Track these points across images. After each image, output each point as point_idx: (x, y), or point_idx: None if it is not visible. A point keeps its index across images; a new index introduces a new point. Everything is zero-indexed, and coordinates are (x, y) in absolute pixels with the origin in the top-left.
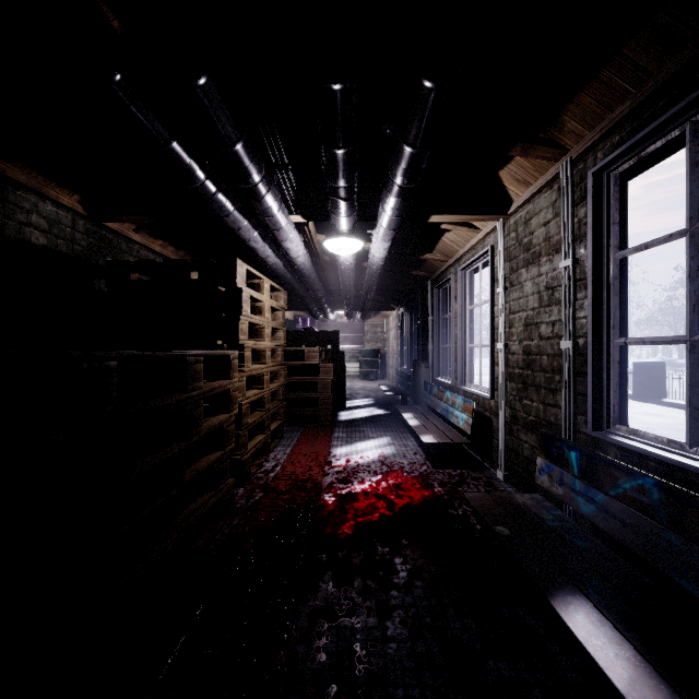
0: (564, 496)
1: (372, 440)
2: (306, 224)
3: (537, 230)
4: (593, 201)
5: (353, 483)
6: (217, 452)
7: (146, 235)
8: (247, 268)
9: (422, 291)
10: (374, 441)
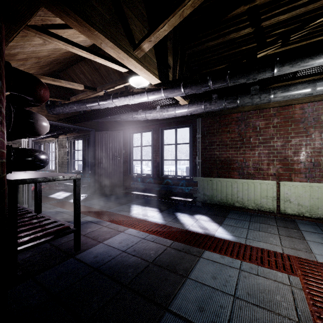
0: None
1: None
2: None
3: (64, 143)
4: (70, 143)
5: None
6: None
7: None
8: None
9: None
10: None
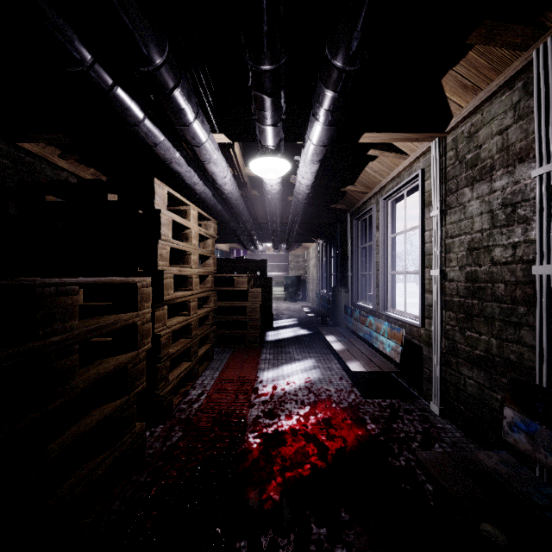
0: None
1: (298, 363)
2: (230, 145)
3: (488, 142)
4: None
5: (280, 417)
6: (118, 399)
7: (74, 162)
8: (169, 190)
9: (340, 223)
10: (299, 364)
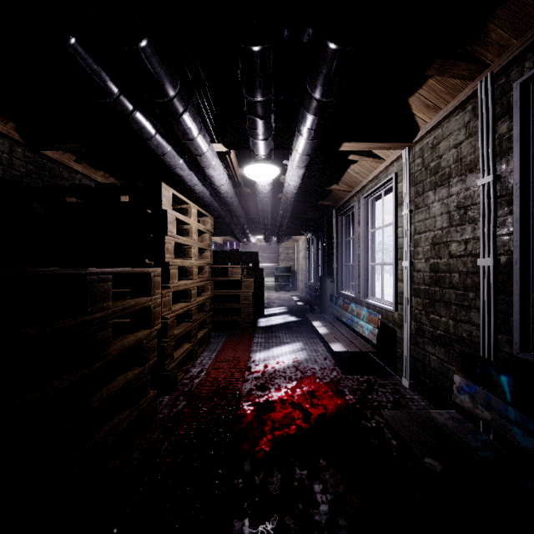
0: (492, 421)
1: (287, 345)
2: (227, 152)
3: (447, 153)
4: (521, 112)
5: (270, 390)
6: (136, 369)
7: (87, 166)
8: (173, 192)
9: (327, 218)
10: (288, 346)
